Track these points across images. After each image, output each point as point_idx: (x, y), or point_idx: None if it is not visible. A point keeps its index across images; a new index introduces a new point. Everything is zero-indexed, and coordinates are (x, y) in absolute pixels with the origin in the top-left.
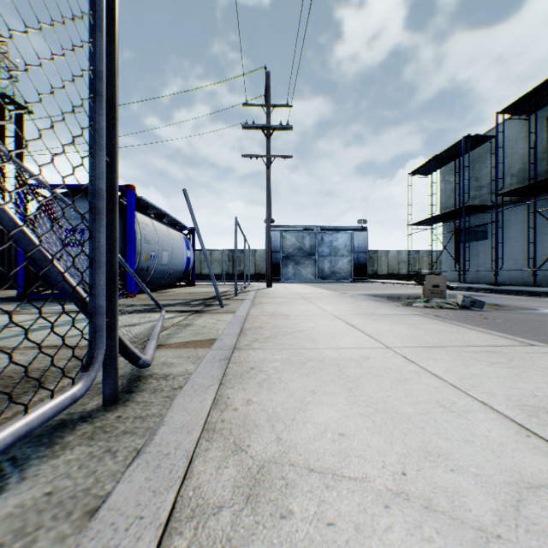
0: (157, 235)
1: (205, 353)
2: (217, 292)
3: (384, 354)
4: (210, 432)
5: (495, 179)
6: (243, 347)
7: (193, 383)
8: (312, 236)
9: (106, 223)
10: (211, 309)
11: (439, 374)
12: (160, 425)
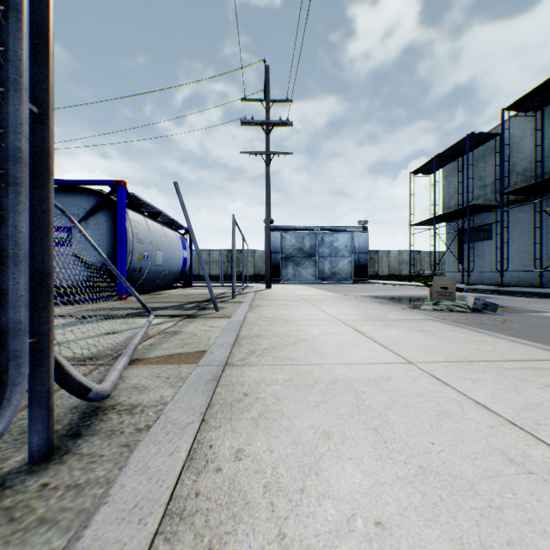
0: (150, 234)
1: (189, 371)
2: (212, 294)
3: (408, 372)
4: (174, 520)
5: (500, 177)
6: (237, 362)
7: (166, 419)
8: (313, 237)
9: (34, 202)
10: (205, 313)
11: (486, 403)
12: (100, 505)
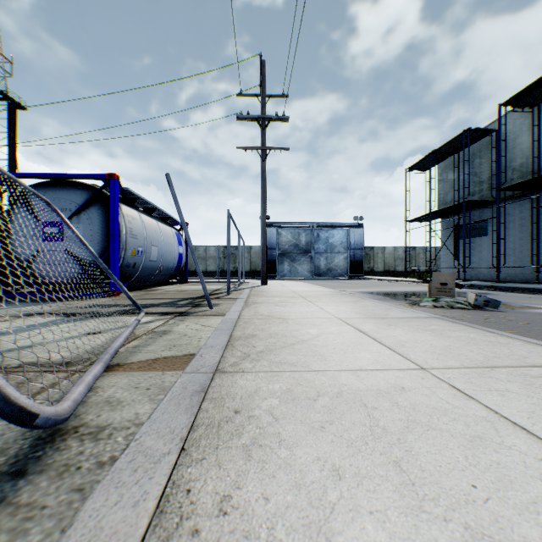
0: (145, 230)
1: (173, 379)
2: (206, 291)
3: (423, 380)
4: None
5: (497, 173)
6: (228, 368)
7: (137, 447)
8: (308, 233)
9: None
10: (199, 310)
11: (525, 424)
12: None
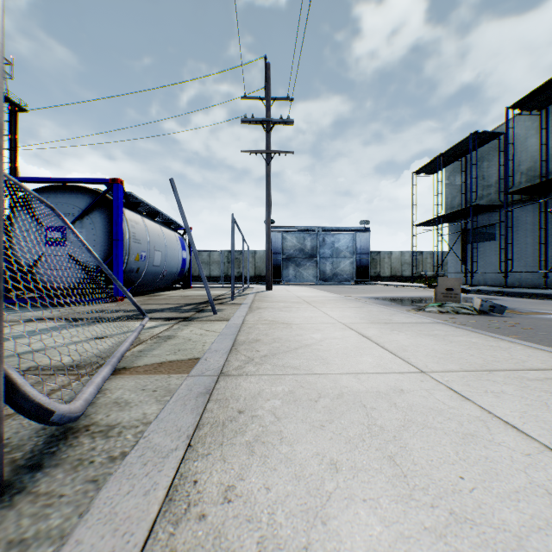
0: (148, 234)
1: (179, 382)
2: (210, 296)
3: (422, 383)
4: None
5: (505, 177)
6: (232, 371)
7: (145, 444)
8: (314, 237)
9: None
10: (203, 316)
11: (516, 423)
12: None
